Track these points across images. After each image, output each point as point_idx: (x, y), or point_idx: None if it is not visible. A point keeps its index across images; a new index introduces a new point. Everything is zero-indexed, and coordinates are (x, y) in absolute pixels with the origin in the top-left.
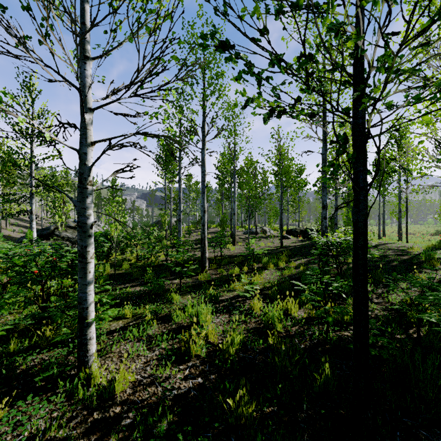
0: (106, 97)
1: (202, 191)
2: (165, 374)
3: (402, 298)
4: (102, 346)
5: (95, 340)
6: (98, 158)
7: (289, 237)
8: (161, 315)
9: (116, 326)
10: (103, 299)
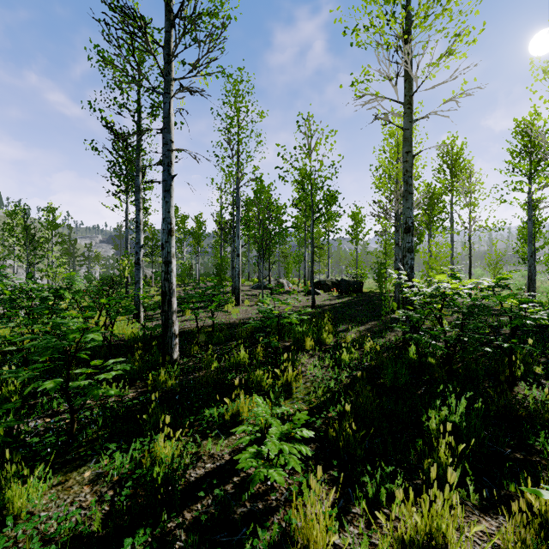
0: None
1: (165, 187)
2: None
3: None
4: None
5: None
6: None
7: (318, 292)
8: None
9: None
10: None
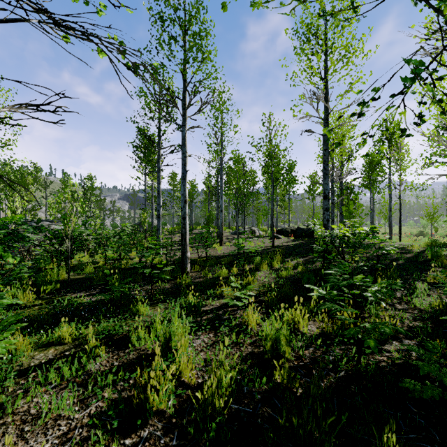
0: None
1: (183, 177)
2: None
3: (429, 302)
4: None
5: None
6: None
7: (279, 237)
8: (115, 338)
9: (40, 359)
10: None
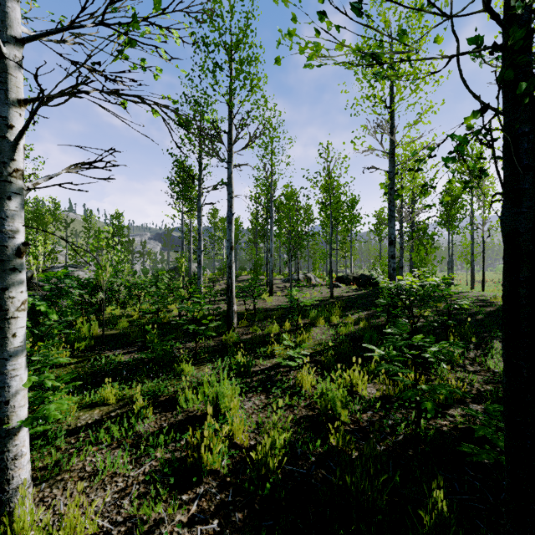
0: (60, 40)
1: (229, 221)
2: (155, 514)
3: None
4: (54, 458)
5: (27, 458)
6: (26, 123)
7: (339, 285)
8: (162, 399)
9: (87, 420)
10: (46, 382)
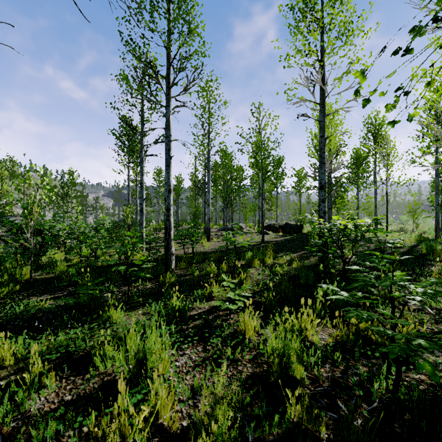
0: None
1: (167, 164)
2: None
3: None
4: None
5: None
6: None
7: (268, 232)
8: (72, 359)
9: None
10: None
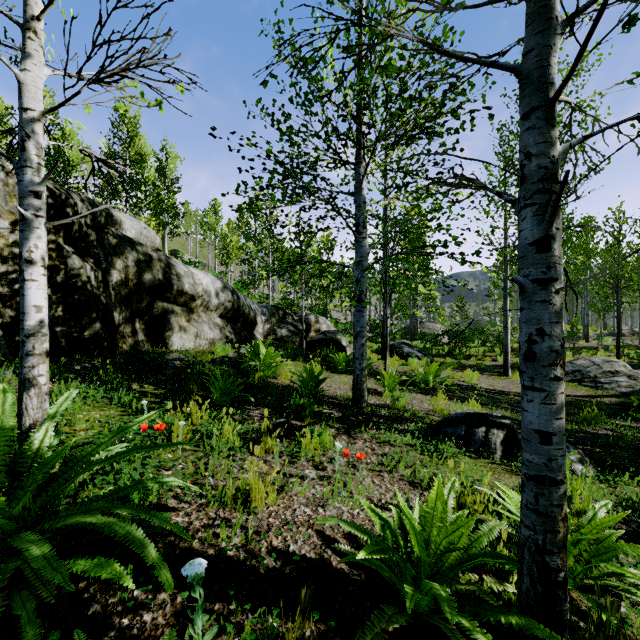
0: None
1: None
2: None
3: None
4: None
5: None
6: None
7: None
8: None
9: None
10: None
